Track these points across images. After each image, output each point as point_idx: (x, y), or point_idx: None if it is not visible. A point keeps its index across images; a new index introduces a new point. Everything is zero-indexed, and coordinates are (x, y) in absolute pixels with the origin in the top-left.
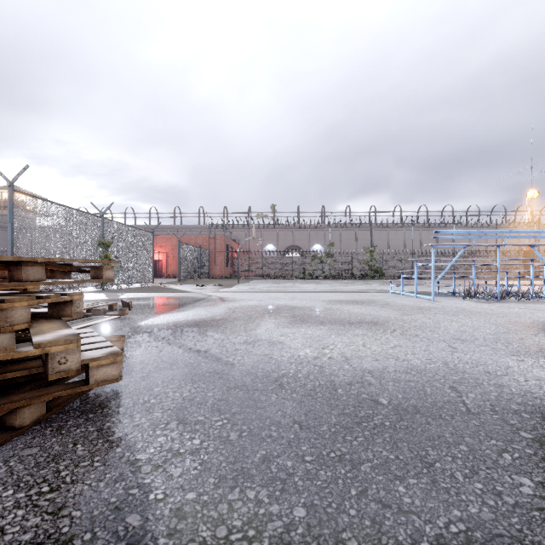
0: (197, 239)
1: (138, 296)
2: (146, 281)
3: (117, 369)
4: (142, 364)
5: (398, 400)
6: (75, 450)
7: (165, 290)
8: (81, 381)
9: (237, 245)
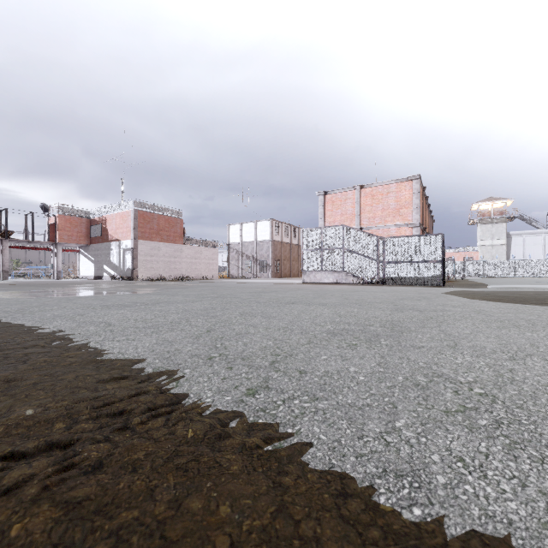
0: None
1: None
2: None
3: None
4: None
5: None
6: None
7: None
8: None
9: None
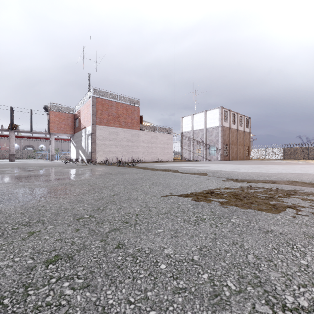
0: None
1: None
2: None
3: None
4: None
5: None
6: None
7: None
8: None
9: None
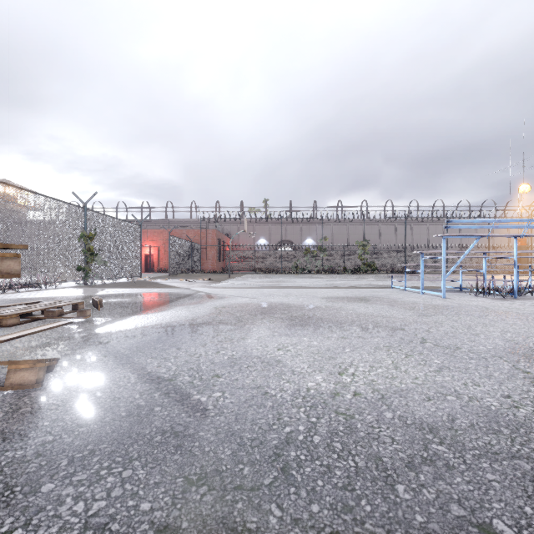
0: (189, 233)
1: (118, 292)
2: (134, 275)
3: None
4: (60, 409)
5: None
6: None
7: (151, 285)
8: None
9: (229, 240)
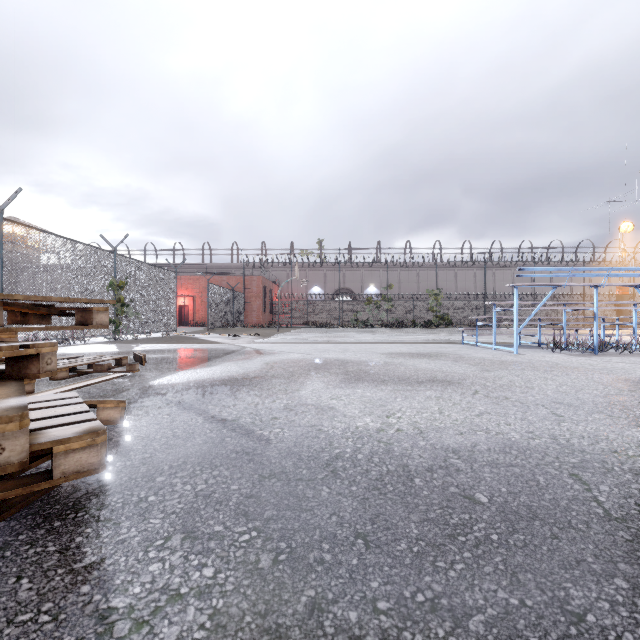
0: (230, 280)
1: (156, 348)
2: (168, 330)
3: (96, 454)
4: (146, 439)
5: (503, 496)
6: (16, 588)
7: (190, 341)
8: (42, 474)
9: (277, 288)
